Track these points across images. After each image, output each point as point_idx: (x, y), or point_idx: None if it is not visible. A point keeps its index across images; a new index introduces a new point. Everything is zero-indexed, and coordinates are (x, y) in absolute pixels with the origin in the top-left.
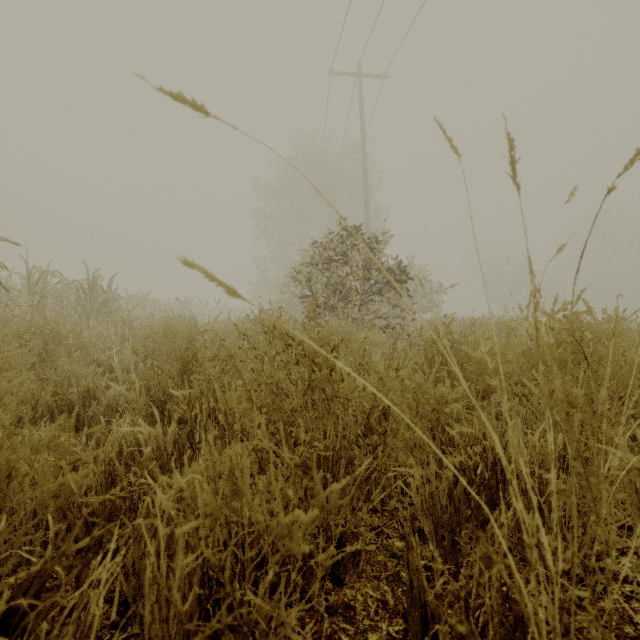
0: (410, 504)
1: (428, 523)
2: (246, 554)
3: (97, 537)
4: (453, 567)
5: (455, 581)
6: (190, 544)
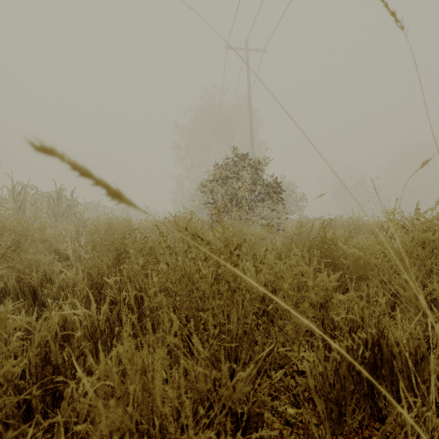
0: (296, 371)
1: (320, 401)
2: None
3: None
4: (340, 435)
5: None
6: None
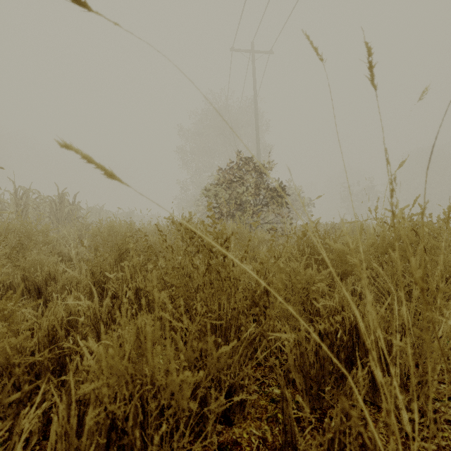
0: (286, 359)
1: (299, 376)
2: (149, 405)
3: (27, 391)
4: (319, 410)
5: (320, 421)
6: (99, 399)
